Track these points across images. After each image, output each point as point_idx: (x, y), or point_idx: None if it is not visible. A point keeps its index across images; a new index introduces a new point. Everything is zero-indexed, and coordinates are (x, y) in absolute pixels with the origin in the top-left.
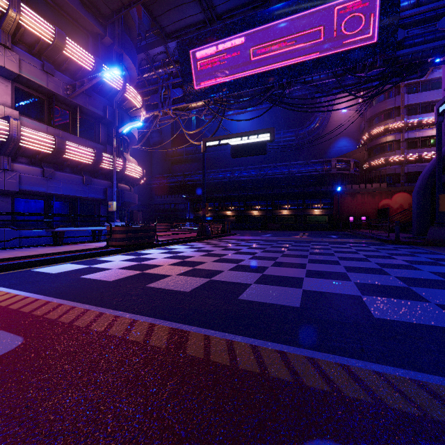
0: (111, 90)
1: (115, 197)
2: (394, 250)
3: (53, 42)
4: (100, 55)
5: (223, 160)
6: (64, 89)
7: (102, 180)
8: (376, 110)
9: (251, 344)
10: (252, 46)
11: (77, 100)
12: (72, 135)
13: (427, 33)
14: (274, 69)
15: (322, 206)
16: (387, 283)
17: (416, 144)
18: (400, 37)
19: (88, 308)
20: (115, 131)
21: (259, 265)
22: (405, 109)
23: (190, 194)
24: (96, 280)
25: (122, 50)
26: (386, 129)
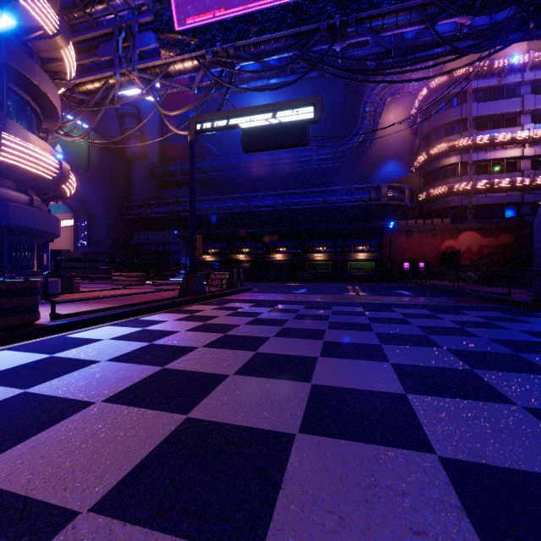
0: None
1: None
2: None
3: None
4: None
5: (234, 186)
6: None
7: None
8: (436, 122)
9: None
10: None
11: None
12: None
13: None
14: None
15: (369, 249)
16: None
17: (486, 168)
18: None
19: None
20: None
21: None
22: (472, 122)
23: (186, 230)
24: None
25: None
26: (450, 147)
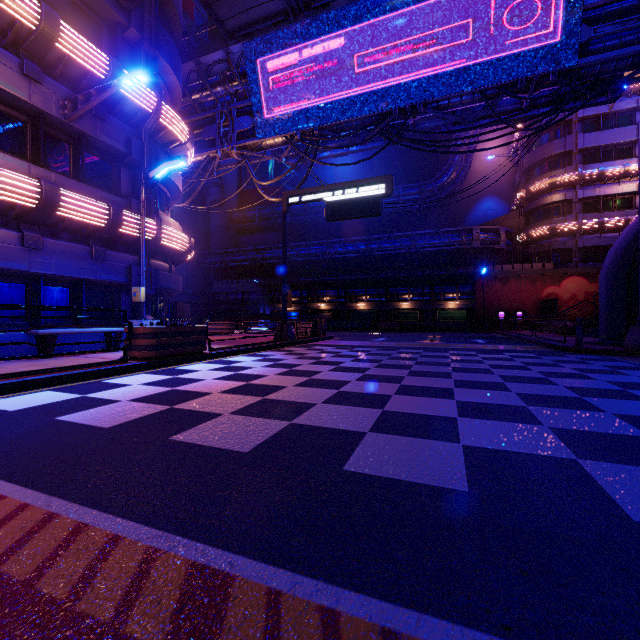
0: (138, 111)
1: (144, 279)
2: (583, 364)
3: (37, 27)
4: (121, 58)
5: (314, 229)
6: (59, 106)
7: (124, 253)
8: (537, 156)
9: (383, 627)
10: (358, 51)
11: (81, 125)
12: (73, 180)
13: (624, 31)
14: (392, 86)
15: (460, 297)
16: (609, 429)
17: (595, 206)
18: (583, 38)
19: (30, 500)
20: (145, 177)
21: (375, 392)
22: (579, 155)
23: (265, 278)
24: (81, 426)
25: (156, 51)
26: (552, 184)
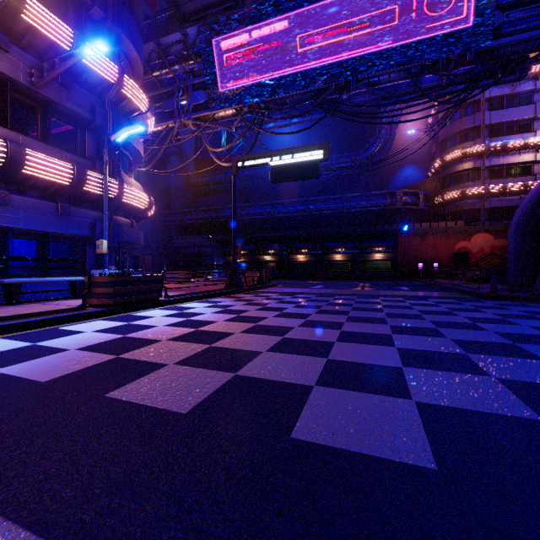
0: (102, 82)
1: (107, 233)
2: (501, 309)
3: None
4: (86, 34)
5: (261, 193)
6: (26, 74)
7: (88, 210)
8: (451, 130)
9: None
10: (299, 33)
11: (48, 92)
12: (40, 142)
13: (532, 17)
14: (328, 64)
15: (385, 250)
16: None
17: (499, 173)
18: (497, 22)
19: None
20: (109, 142)
21: (318, 338)
22: (486, 129)
23: (218, 234)
24: (17, 380)
25: (118, 29)
26: (463, 154)
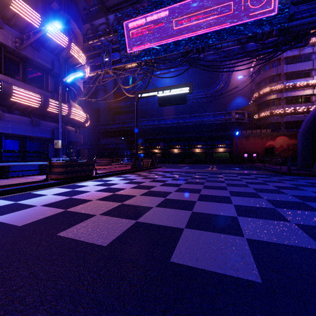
0: (58, 47)
1: (61, 136)
2: (294, 181)
3: None
4: (49, 18)
5: (152, 112)
6: (13, 41)
7: (50, 122)
8: (263, 76)
9: None
10: (174, 18)
11: (26, 52)
12: (21, 82)
13: (312, 9)
14: (192, 36)
15: (225, 146)
16: None
17: (292, 101)
18: (291, 12)
19: None
20: (62, 82)
21: (186, 199)
22: (284, 75)
23: (127, 137)
24: (3, 225)
25: (68, 15)
26: (270, 90)
